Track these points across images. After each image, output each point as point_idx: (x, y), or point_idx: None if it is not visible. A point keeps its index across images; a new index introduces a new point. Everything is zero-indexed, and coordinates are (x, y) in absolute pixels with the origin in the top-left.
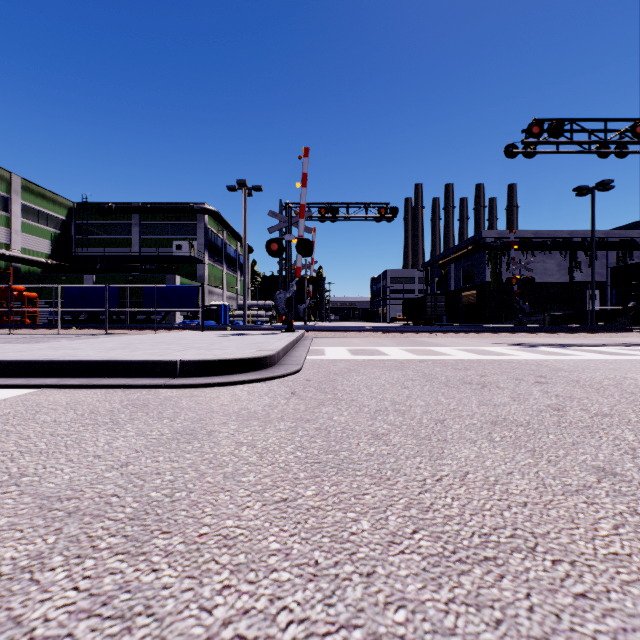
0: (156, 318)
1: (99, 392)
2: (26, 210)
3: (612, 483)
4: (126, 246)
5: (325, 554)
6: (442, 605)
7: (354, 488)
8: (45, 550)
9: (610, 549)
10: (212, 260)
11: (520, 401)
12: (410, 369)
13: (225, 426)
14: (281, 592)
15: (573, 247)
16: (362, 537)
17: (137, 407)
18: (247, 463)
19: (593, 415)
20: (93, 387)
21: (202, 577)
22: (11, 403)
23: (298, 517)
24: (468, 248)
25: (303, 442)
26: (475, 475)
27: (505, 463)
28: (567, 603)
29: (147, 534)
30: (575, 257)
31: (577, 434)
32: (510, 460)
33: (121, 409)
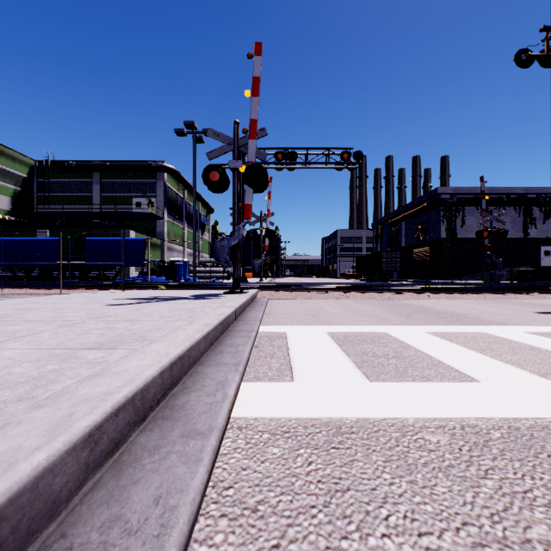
0: (110, 274)
1: None
2: None
3: None
4: (87, 203)
5: None
6: None
7: None
8: None
9: None
10: (172, 218)
11: None
12: None
13: None
14: None
15: (529, 203)
16: None
17: None
18: None
19: None
20: None
21: None
22: None
23: None
24: (422, 205)
25: None
26: None
27: None
28: None
29: None
30: (530, 213)
31: None
32: None
33: None
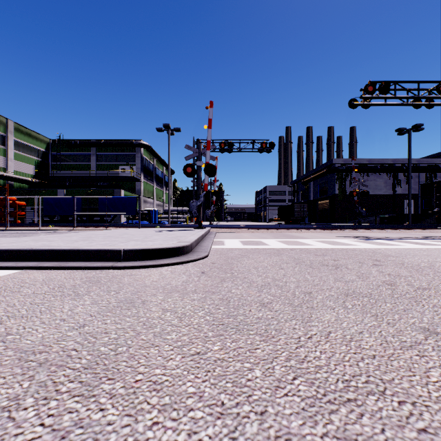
0: (107, 219)
1: (66, 272)
2: (17, 144)
3: (436, 340)
4: (87, 169)
5: (229, 396)
6: (318, 438)
7: (248, 344)
8: (21, 393)
9: (440, 392)
10: (146, 179)
11: (363, 278)
12: (284, 255)
13: (155, 297)
14: (196, 428)
15: (395, 170)
16: (256, 383)
17: (92, 283)
18: (170, 325)
19: (416, 289)
20: (62, 268)
21: (137, 415)
22: (3, 280)
23: (208, 367)
24: (323, 171)
25: (210, 309)
26: (336, 334)
27: (357, 325)
28: (413, 437)
29: (97, 380)
30: (397, 177)
31: (406, 303)
32: (360, 322)
33: (81, 284)
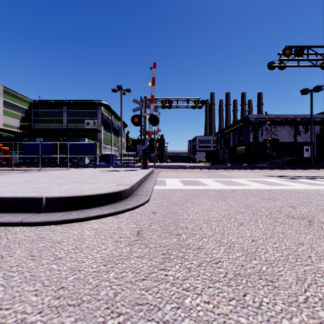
0: (75, 161)
1: None
2: (6, 103)
3: None
4: (60, 123)
5: None
6: None
7: None
8: None
9: None
10: (105, 130)
11: None
12: (230, 199)
13: None
14: None
15: (296, 123)
16: None
17: None
18: None
19: None
20: None
21: None
22: None
23: None
24: (240, 124)
25: None
26: None
27: None
28: None
29: None
30: (297, 128)
31: None
32: None
33: None
